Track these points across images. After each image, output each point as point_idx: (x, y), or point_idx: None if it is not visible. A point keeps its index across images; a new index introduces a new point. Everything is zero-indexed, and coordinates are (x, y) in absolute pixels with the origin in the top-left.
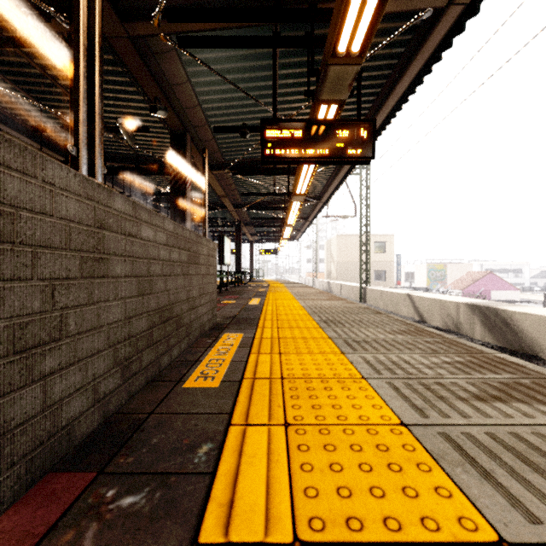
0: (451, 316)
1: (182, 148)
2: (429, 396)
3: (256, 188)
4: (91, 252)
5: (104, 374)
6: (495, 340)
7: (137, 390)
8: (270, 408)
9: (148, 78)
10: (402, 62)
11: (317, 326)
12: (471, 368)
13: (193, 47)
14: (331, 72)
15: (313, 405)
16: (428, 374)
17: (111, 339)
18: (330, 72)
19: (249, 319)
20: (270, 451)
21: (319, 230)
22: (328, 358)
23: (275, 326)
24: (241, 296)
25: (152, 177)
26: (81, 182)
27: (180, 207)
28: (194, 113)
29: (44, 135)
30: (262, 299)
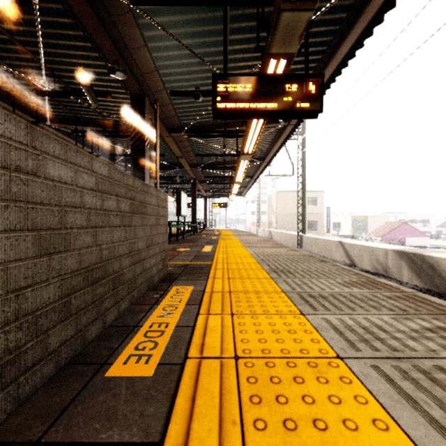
0: (380, 261)
1: (141, 110)
2: (443, 396)
3: (209, 150)
4: None
5: None
6: (422, 283)
7: (38, 386)
8: (220, 427)
9: (106, 39)
10: (343, 28)
11: (268, 276)
12: None
13: (146, 5)
14: (283, 19)
15: (284, 420)
16: (417, 349)
17: None
18: (282, 19)
19: (201, 268)
20: None
21: (262, 187)
22: (288, 322)
23: (225, 276)
24: (195, 243)
25: (119, 140)
26: None
27: (139, 164)
28: (152, 78)
29: (21, 101)
30: (214, 246)
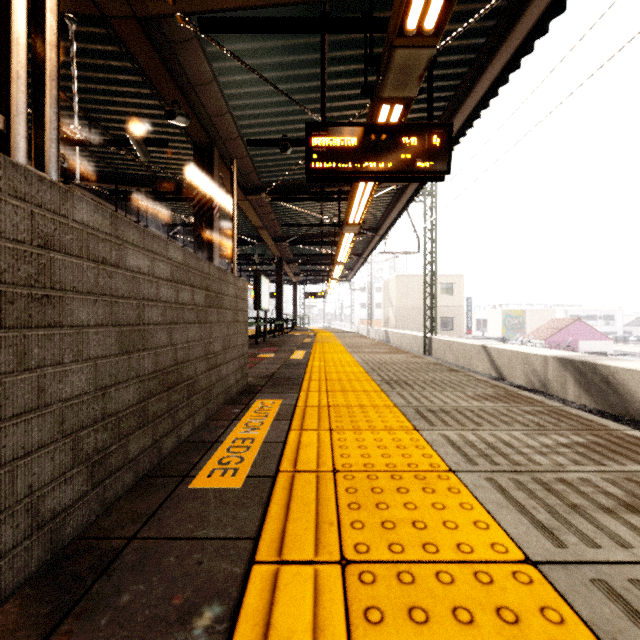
0: (537, 373)
1: (208, 165)
2: (555, 504)
3: (300, 218)
4: (25, 285)
5: (53, 480)
6: (593, 403)
7: (120, 494)
8: (317, 527)
9: (163, 75)
10: (482, 57)
11: (378, 388)
12: (600, 453)
13: (218, 32)
14: (396, 57)
15: (383, 522)
16: (543, 463)
17: (67, 424)
18: (395, 57)
19: (290, 379)
20: (317, 624)
21: (375, 269)
22: (398, 438)
23: (323, 388)
24: (282, 348)
25: (174, 204)
26: (1, 168)
27: (206, 239)
28: (223, 123)
29: None
30: (307, 351)
